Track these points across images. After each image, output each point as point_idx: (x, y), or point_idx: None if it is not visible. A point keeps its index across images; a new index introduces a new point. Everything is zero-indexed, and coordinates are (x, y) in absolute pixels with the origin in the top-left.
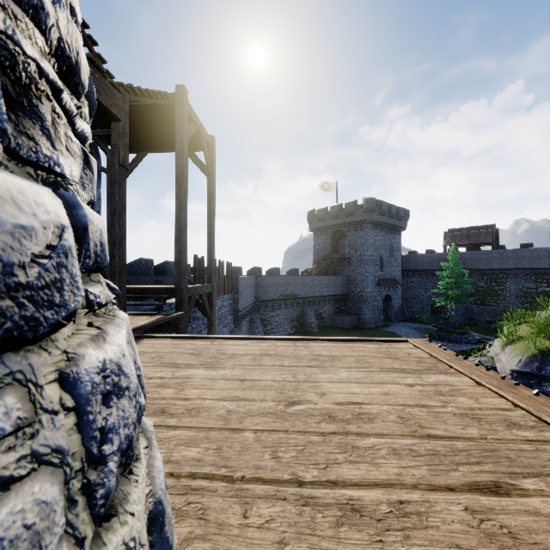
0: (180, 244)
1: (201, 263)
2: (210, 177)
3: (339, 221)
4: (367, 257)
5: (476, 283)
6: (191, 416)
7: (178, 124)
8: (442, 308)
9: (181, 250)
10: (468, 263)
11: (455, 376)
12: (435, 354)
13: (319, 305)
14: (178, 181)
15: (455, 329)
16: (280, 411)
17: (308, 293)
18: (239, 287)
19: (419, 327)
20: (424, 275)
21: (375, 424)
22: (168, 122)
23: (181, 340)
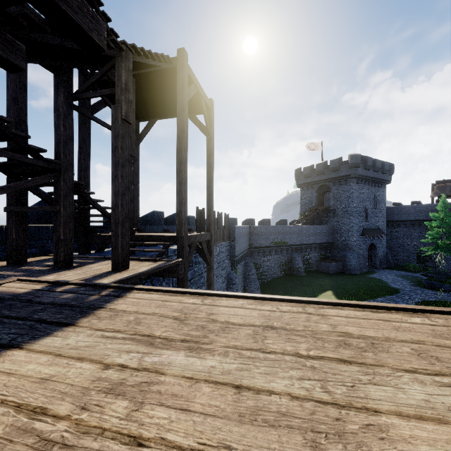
0: (180, 195)
1: (202, 214)
2: (209, 136)
3: (324, 176)
4: (352, 208)
5: None
6: None
7: (179, 85)
8: (429, 257)
9: (182, 201)
10: None
11: None
12: None
13: (306, 252)
14: (179, 138)
15: (448, 279)
16: None
17: (296, 241)
18: (235, 235)
19: (406, 275)
20: (410, 225)
21: None
22: (171, 87)
23: (170, 295)
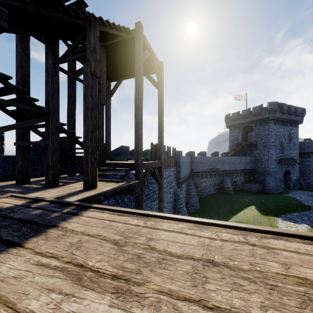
0: (137, 133)
1: (155, 147)
2: (160, 89)
3: (248, 119)
4: (270, 143)
5: None
6: None
7: (136, 49)
8: None
9: (138, 137)
10: None
11: None
12: None
13: (233, 176)
14: (136, 89)
15: None
16: None
17: (226, 168)
18: (180, 163)
19: None
20: None
21: None
22: (132, 53)
23: (118, 215)
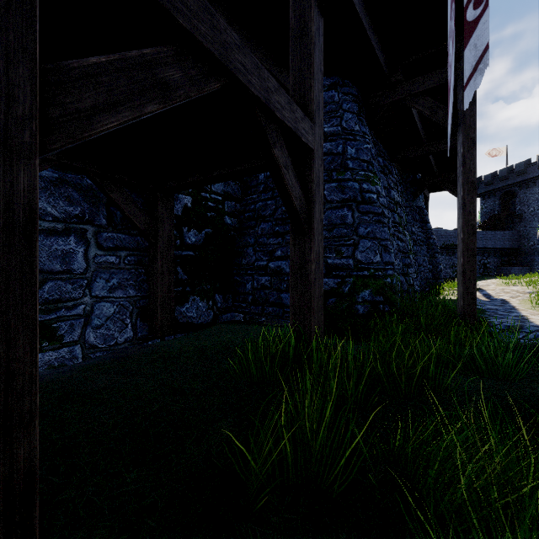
0: None
1: None
2: None
3: (508, 182)
4: None
5: None
6: None
7: None
8: None
9: None
10: None
11: None
12: None
13: (482, 256)
14: None
15: None
16: None
17: None
18: None
19: None
20: None
21: None
22: None
23: None
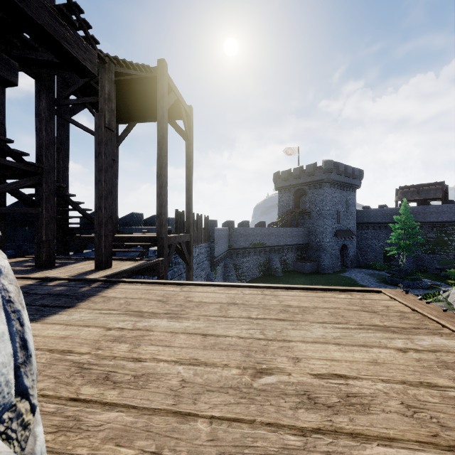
0: (161, 198)
1: (182, 216)
2: (189, 141)
3: (300, 180)
4: (325, 211)
5: (426, 234)
6: (136, 387)
7: (159, 93)
8: (393, 256)
9: (162, 204)
10: (419, 216)
11: (454, 339)
12: (418, 308)
13: (283, 253)
14: (159, 144)
15: (408, 275)
16: (245, 384)
17: (274, 242)
18: (214, 237)
19: (373, 273)
20: (377, 227)
21: (374, 417)
22: (152, 94)
23: (153, 286)
